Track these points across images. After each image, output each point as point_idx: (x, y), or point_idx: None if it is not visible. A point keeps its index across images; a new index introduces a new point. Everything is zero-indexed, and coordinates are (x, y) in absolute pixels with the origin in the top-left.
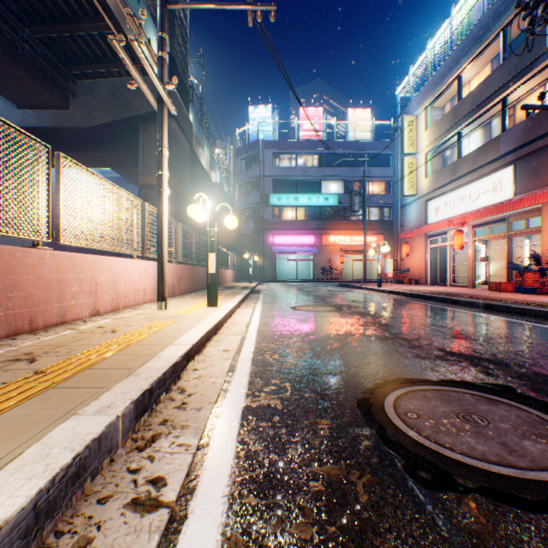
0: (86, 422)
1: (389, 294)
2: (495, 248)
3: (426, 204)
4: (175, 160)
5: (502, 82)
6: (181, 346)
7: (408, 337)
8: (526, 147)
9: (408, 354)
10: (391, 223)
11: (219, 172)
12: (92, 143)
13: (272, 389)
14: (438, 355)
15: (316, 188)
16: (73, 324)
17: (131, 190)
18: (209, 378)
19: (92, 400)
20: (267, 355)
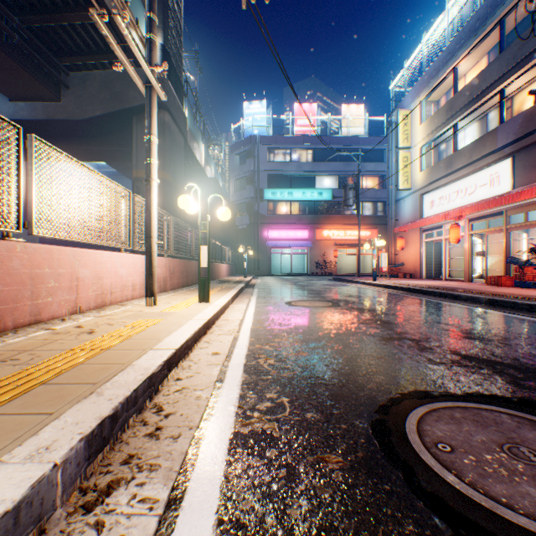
0: (6, 478)
1: (385, 289)
2: (491, 242)
3: (421, 198)
4: (169, 153)
5: (500, 73)
6: (162, 351)
7: (414, 337)
8: (525, 139)
9: (420, 359)
10: (385, 218)
11: (214, 167)
12: (86, 136)
13: (267, 406)
14: (454, 360)
15: (310, 183)
16: (48, 324)
17: (126, 185)
18: (193, 390)
19: (29, 436)
20: (261, 360)
